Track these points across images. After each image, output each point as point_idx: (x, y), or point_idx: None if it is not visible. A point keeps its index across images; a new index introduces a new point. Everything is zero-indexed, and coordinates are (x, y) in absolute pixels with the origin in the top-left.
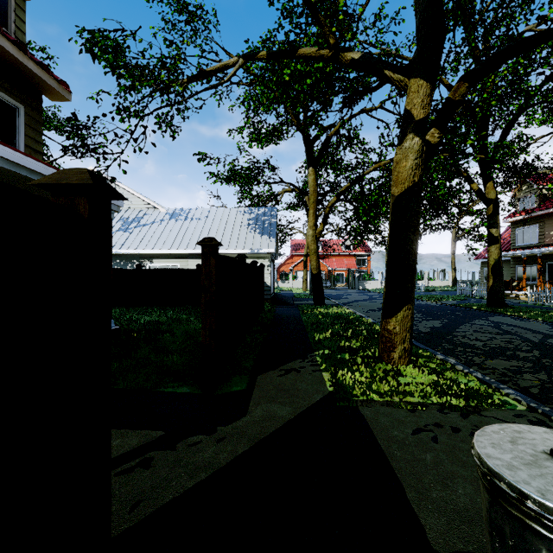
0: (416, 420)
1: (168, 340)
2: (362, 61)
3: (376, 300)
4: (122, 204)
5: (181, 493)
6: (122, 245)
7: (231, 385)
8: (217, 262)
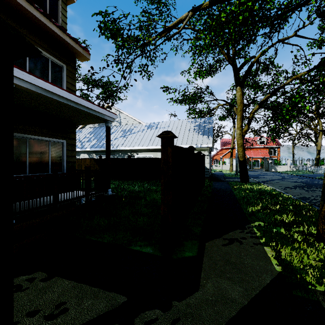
0: None
1: (142, 204)
2: None
3: (289, 179)
4: (115, 117)
5: None
6: (122, 145)
7: (184, 250)
8: (173, 150)
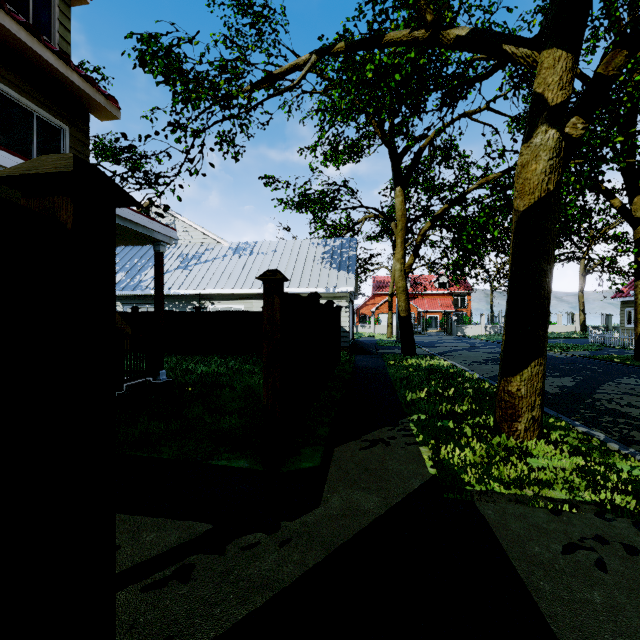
0: (564, 529)
1: (227, 396)
2: (471, 38)
3: (480, 349)
4: (175, 235)
5: (226, 629)
6: (181, 285)
7: (300, 460)
8: (282, 301)
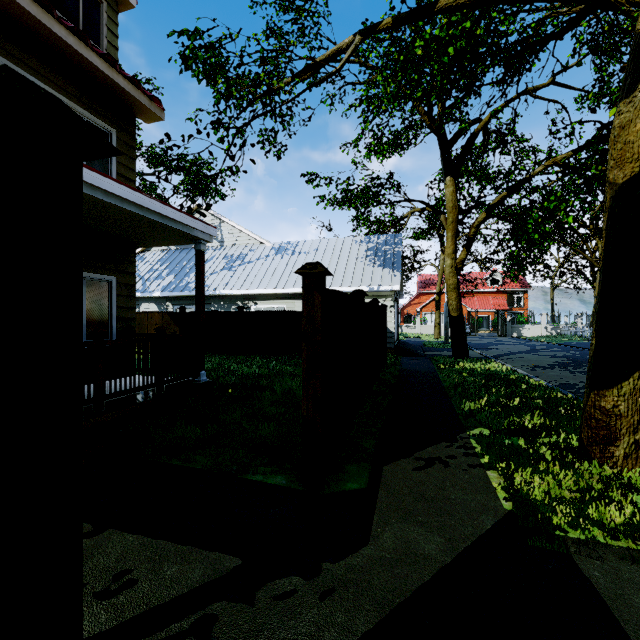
0: None
1: (267, 399)
2: None
3: (542, 352)
4: (215, 233)
5: None
6: (225, 286)
7: (344, 479)
8: (324, 298)
